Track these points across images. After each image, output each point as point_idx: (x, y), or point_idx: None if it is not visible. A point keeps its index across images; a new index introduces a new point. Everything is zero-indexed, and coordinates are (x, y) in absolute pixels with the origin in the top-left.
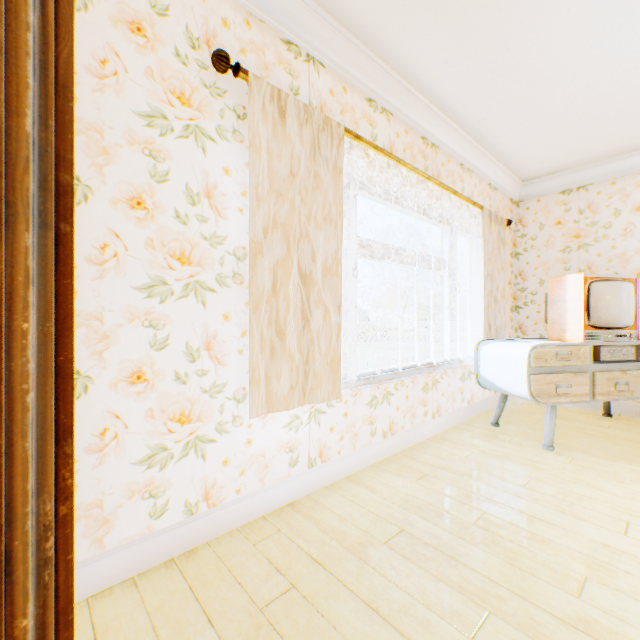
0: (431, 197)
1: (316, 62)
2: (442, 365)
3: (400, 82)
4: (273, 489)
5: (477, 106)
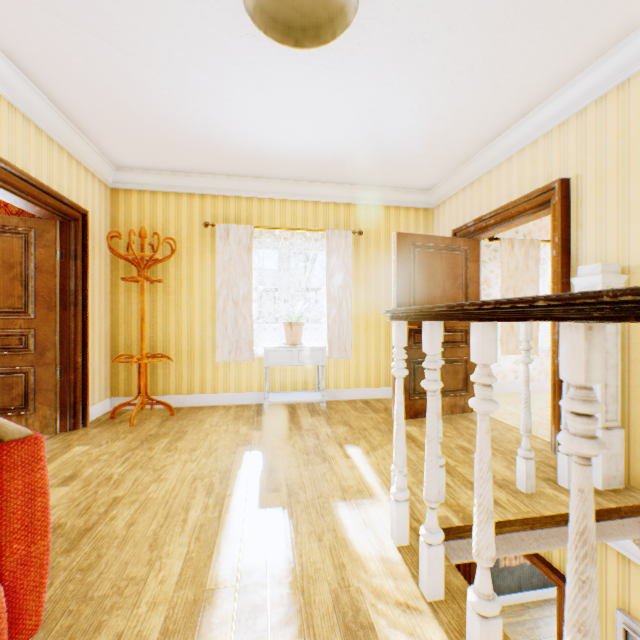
0: None
1: None
2: None
3: None
4: (507, 385)
5: None
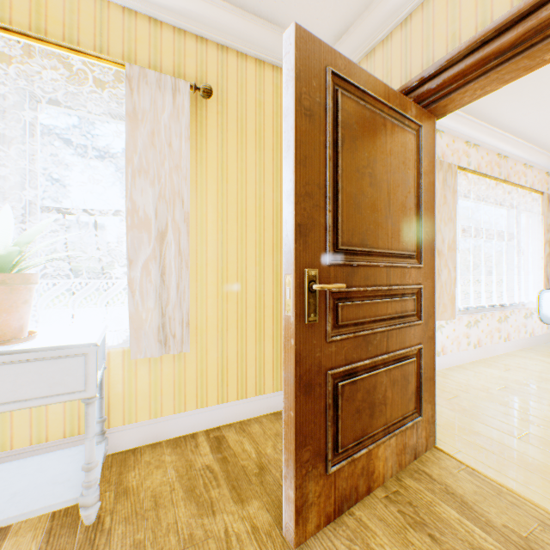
0: (503, 192)
1: (440, 132)
2: (509, 306)
3: (486, 127)
4: None
5: (541, 129)
